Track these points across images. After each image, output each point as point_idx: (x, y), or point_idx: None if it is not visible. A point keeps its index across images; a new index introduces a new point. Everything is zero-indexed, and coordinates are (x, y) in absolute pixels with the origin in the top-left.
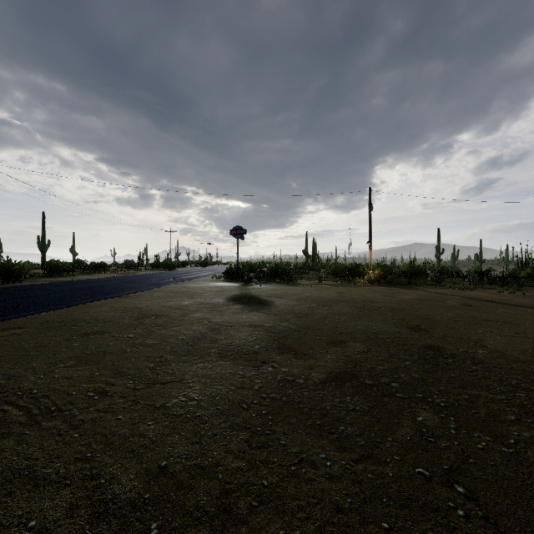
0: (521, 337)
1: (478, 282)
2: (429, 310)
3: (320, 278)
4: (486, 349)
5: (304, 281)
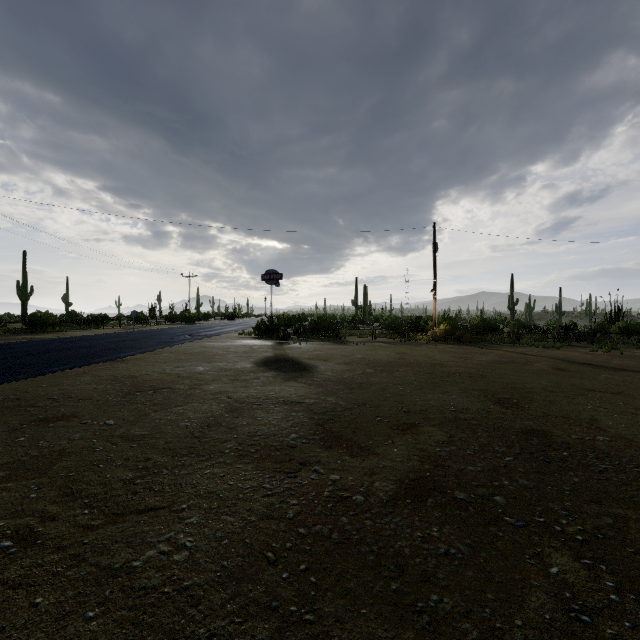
0: None
1: (564, 339)
2: (516, 377)
3: (374, 334)
4: (607, 434)
5: (355, 338)
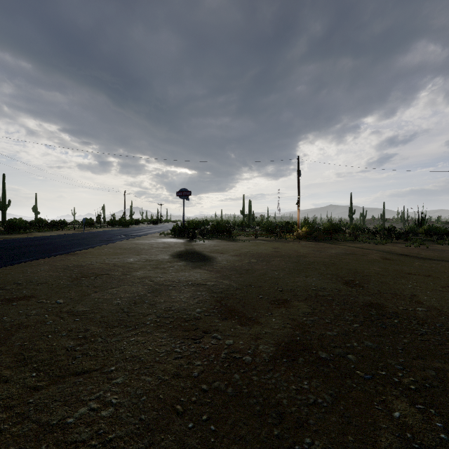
0: (448, 291)
1: (388, 237)
2: (357, 264)
3: (256, 234)
4: (424, 305)
5: (243, 237)
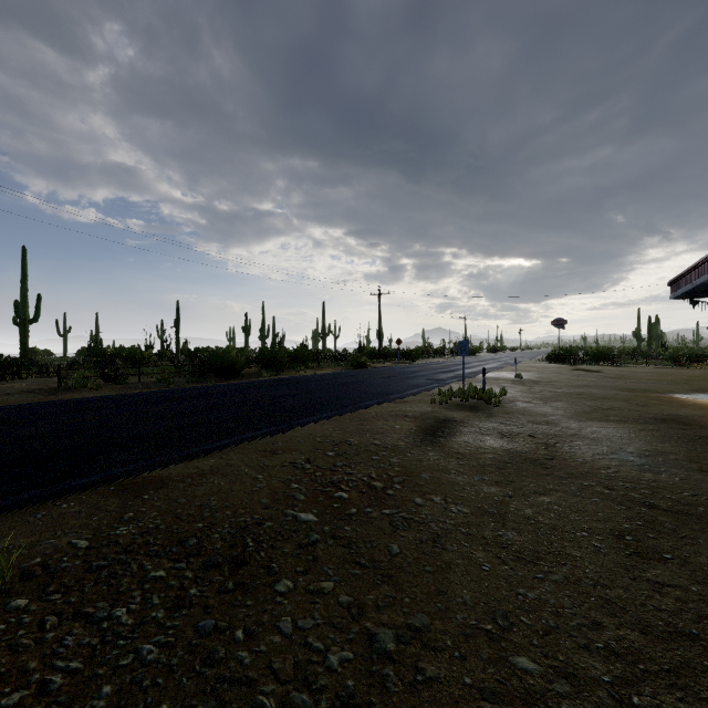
0: None
1: None
2: None
3: (648, 362)
4: None
5: (630, 365)
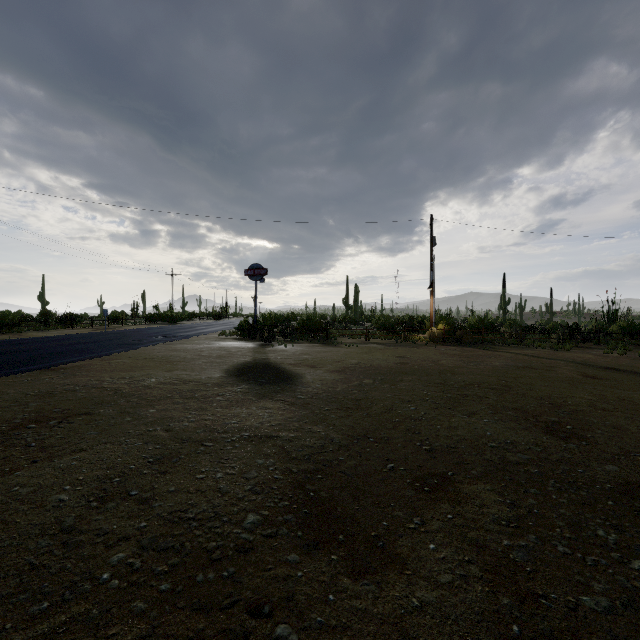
0: None
1: (570, 339)
2: (548, 388)
3: (368, 334)
4: None
5: (346, 339)
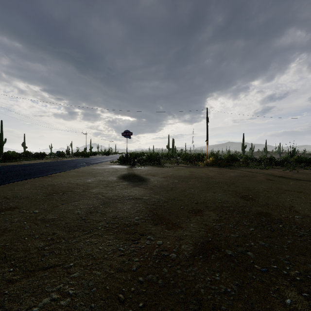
0: None
1: (269, 164)
2: (249, 184)
3: (178, 162)
4: (299, 214)
5: (168, 164)
